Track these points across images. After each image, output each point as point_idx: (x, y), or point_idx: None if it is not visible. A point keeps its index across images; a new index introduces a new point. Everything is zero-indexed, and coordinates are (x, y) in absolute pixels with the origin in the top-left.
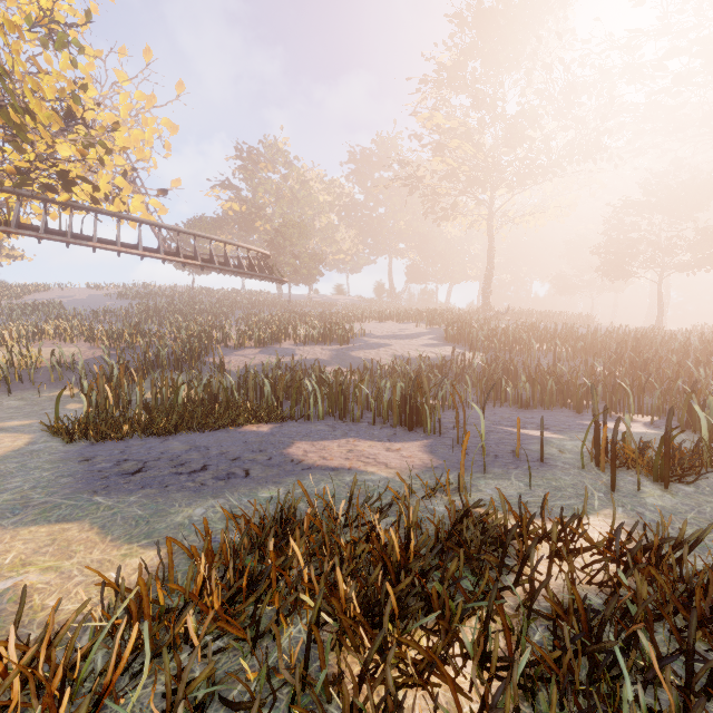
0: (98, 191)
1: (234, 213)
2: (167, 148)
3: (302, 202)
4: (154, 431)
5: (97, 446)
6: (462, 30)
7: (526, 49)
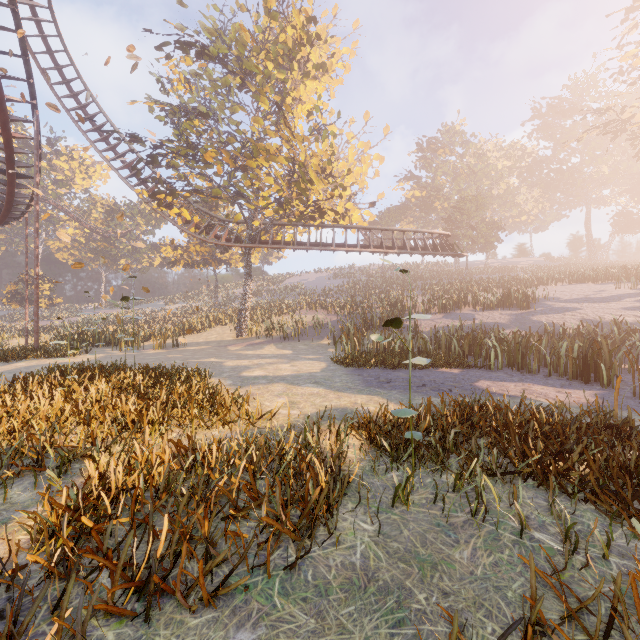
0: (338, 215)
1: (415, 199)
2: (377, 175)
3: (479, 174)
4: (386, 365)
5: (360, 370)
6: None
7: None
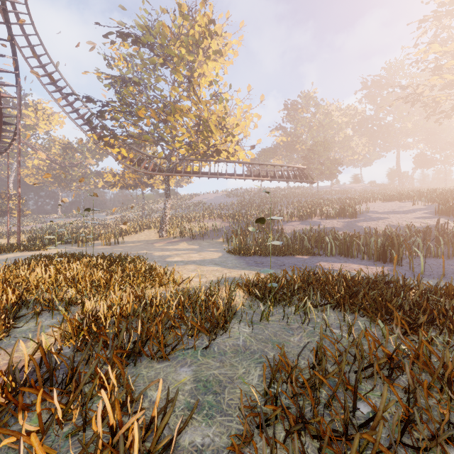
0: (229, 154)
1: (283, 143)
2: (256, 127)
3: (326, 127)
4: (261, 254)
5: (244, 257)
6: None
7: None
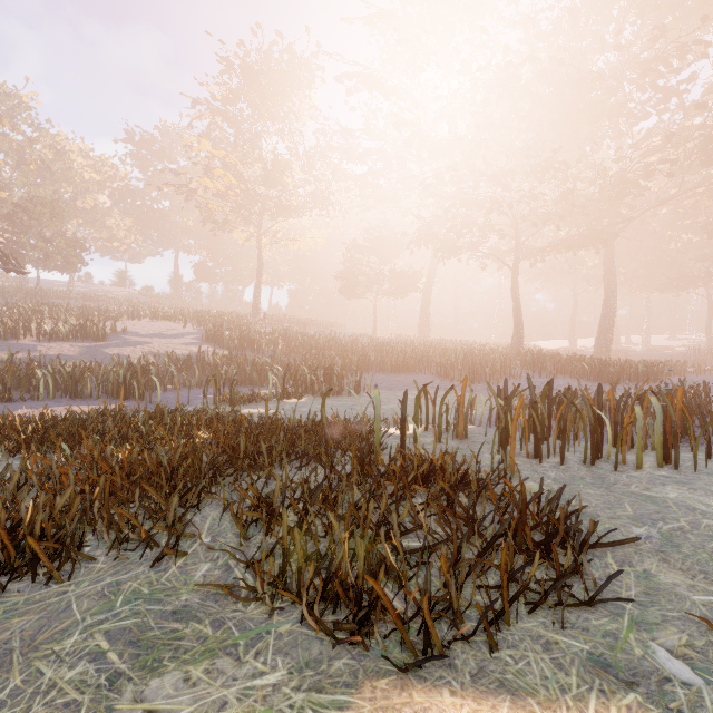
0: None
1: None
2: None
3: (58, 175)
4: None
5: None
6: (230, 74)
7: (285, 108)
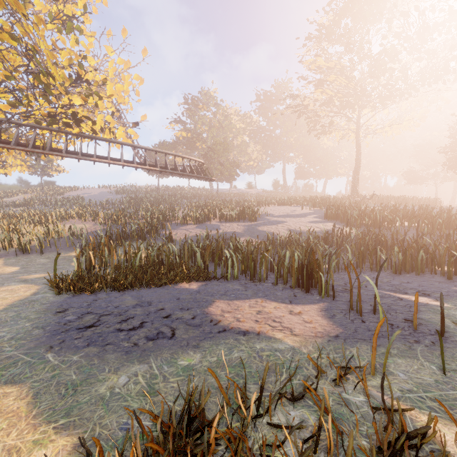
0: (95, 124)
1: (183, 138)
2: (137, 95)
3: (225, 128)
4: (115, 287)
5: (75, 298)
6: None
7: (386, 6)
